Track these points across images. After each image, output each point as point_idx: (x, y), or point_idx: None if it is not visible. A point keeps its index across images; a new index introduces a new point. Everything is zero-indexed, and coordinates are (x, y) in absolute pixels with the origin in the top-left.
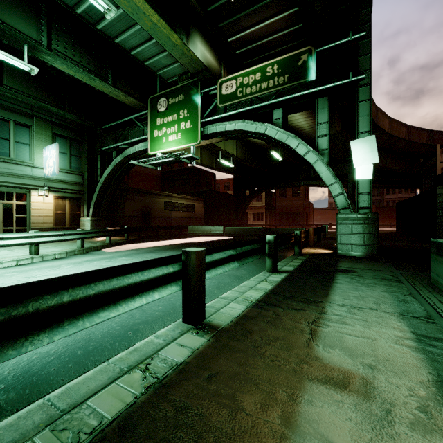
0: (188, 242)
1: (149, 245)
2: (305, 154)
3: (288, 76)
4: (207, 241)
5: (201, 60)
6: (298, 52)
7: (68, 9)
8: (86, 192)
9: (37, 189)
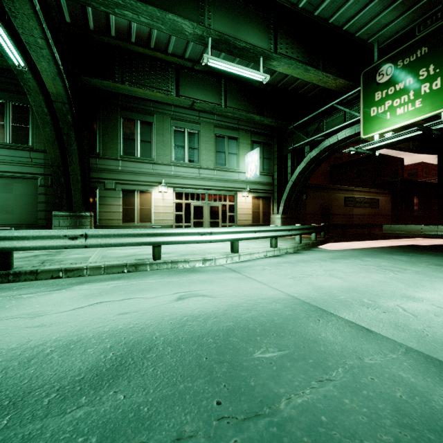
0: (412, 244)
1: (363, 245)
2: None
3: None
4: (440, 244)
5: None
6: None
7: (292, 8)
8: (276, 191)
9: (241, 191)
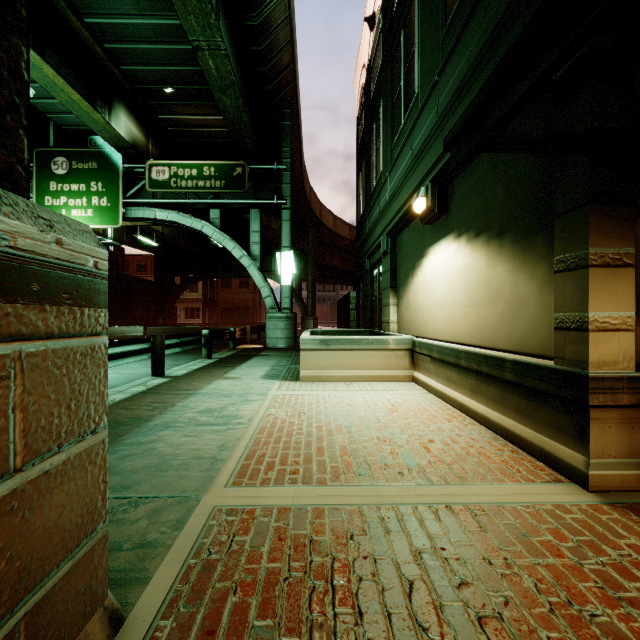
0: None
1: None
2: (241, 257)
3: (225, 182)
4: None
5: (126, 135)
6: (234, 163)
7: None
8: None
9: None
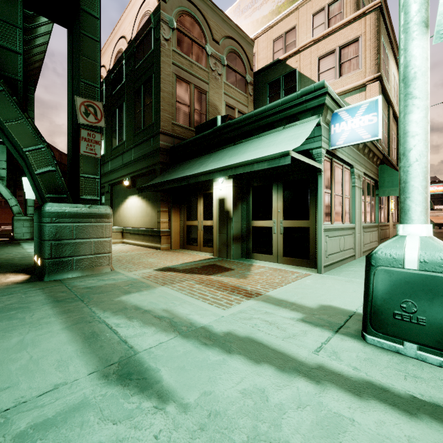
0: None
1: None
2: None
3: None
4: None
5: None
6: None
7: None
8: None
9: None
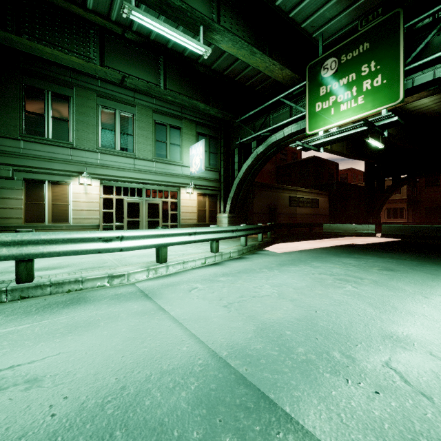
0: (352, 244)
1: (309, 245)
2: None
3: None
4: (375, 243)
5: None
6: None
7: None
8: (223, 188)
9: (185, 187)
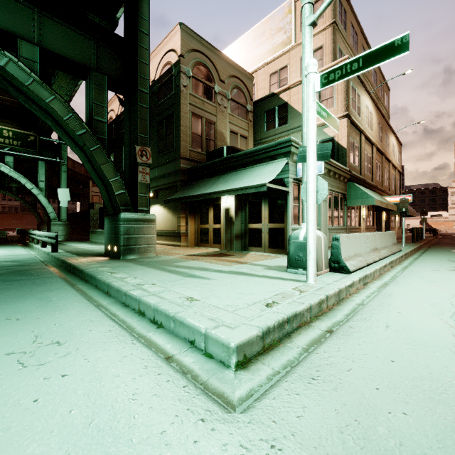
0: None
1: None
2: (31, 188)
3: (21, 143)
4: None
5: None
6: (28, 133)
7: None
8: None
9: None
